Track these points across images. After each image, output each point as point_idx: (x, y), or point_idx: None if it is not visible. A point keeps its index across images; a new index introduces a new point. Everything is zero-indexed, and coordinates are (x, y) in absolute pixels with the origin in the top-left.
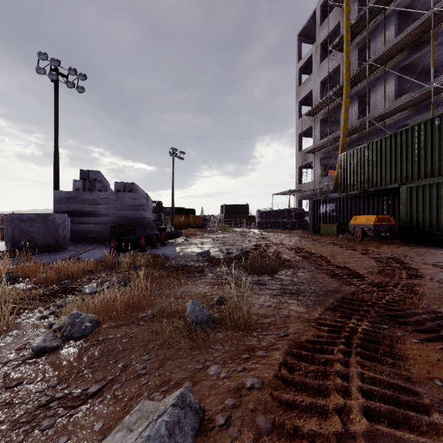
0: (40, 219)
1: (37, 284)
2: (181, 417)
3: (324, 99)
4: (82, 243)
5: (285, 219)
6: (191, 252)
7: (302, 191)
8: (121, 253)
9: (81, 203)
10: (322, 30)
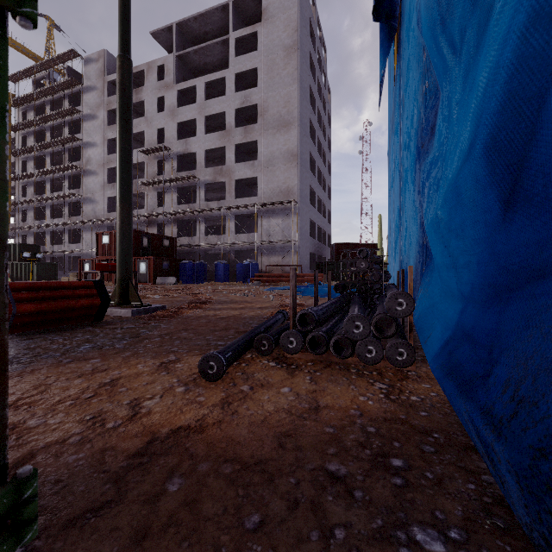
0: None
1: None
2: None
3: None
4: None
5: None
6: None
7: None
8: None
9: None
10: None
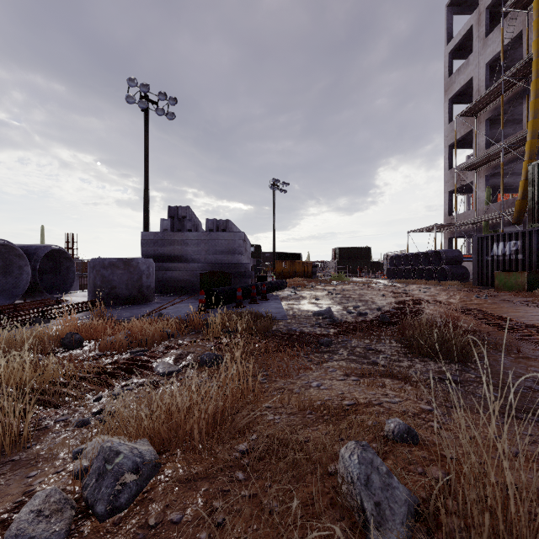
0: (122, 264)
1: (102, 350)
2: None
3: (495, 87)
4: (170, 295)
5: (430, 265)
6: (304, 310)
7: (455, 225)
8: (212, 309)
9: (169, 246)
10: None
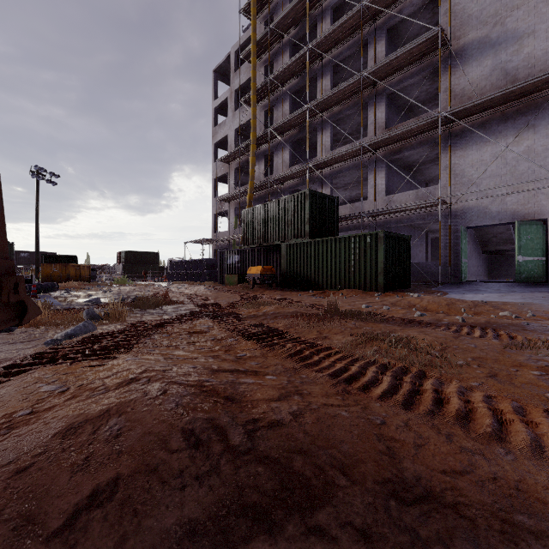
0: None
1: None
2: (87, 324)
3: (237, 150)
4: None
5: (197, 270)
6: (77, 301)
7: (216, 241)
8: None
9: None
10: (236, 77)
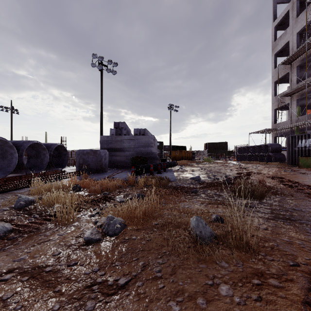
0: (93, 153)
1: (90, 192)
2: None
3: (302, 47)
4: (115, 168)
5: (261, 152)
6: (185, 177)
7: (278, 129)
8: (138, 176)
9: (114, 143)
10: None
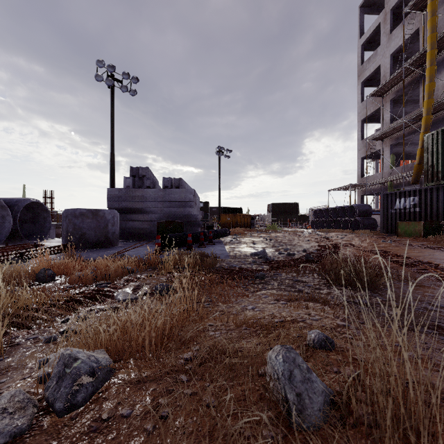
0: (91, 214)
1: (71, 283)
2: None
3: (398, 73)
4: (132, 241)
5: (346, 217)
6: (243, 252)
7: (366, 185)
8: (167, 251)
9: (131, 200)
10: None
